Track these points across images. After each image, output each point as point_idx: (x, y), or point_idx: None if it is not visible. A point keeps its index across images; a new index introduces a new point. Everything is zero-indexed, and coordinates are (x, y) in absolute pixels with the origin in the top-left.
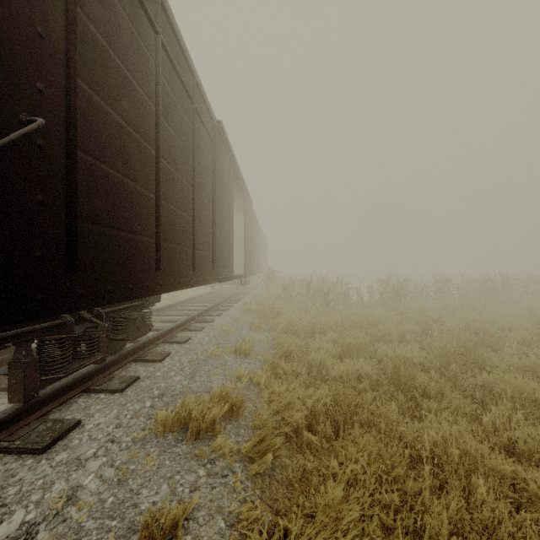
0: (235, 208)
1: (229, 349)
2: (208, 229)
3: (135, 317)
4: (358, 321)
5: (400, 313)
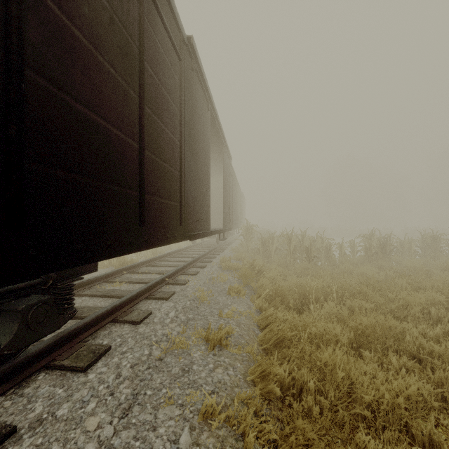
0: (215, 165)
1: (199, 335)
2: (173, 171)
3: (22, 309)
4: (361, 288)
5: (406, 275)
